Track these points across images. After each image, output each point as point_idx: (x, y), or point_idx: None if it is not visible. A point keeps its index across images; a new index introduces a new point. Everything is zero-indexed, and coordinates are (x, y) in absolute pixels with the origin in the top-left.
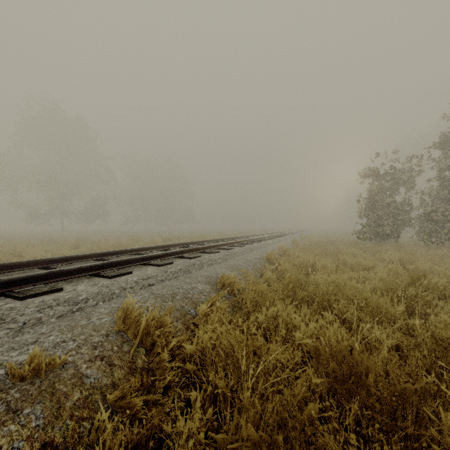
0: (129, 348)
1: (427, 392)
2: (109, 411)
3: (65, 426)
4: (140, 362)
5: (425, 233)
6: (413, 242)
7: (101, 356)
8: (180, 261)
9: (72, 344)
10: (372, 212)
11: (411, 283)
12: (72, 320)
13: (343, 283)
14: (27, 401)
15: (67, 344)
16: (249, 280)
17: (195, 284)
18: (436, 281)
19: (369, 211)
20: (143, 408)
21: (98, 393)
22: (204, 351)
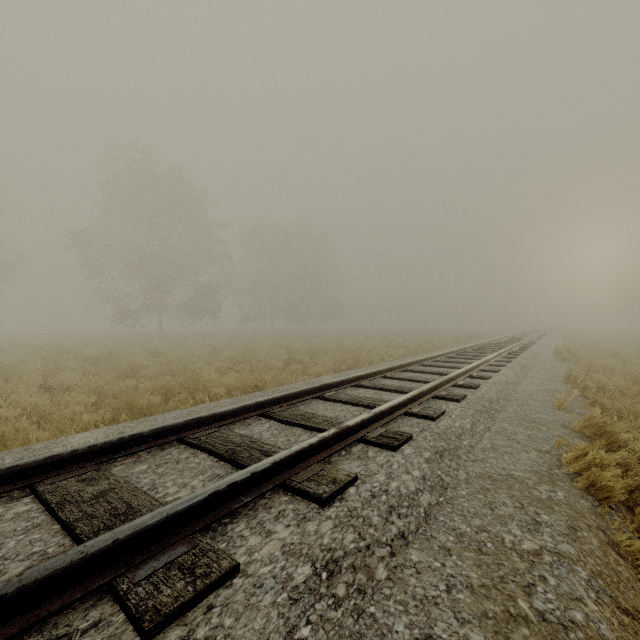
0: None
1: None
2: None
3: None
4: None
5: None
6: None
7: None
8: (272, 542)
9: None
10: None
11: None
12: None
13: None
14: None
15: None
16: None
17: None
18: None
19: None
20: None
21: None
22: None
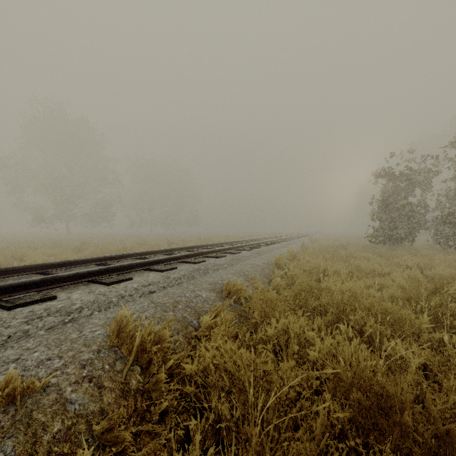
0: (122, 366)
1: None
2: (92, 448)
3: None
4: (135, 383)
5: (441, 237)
6: (429, 246)
7: (90, 376)
8: (184, 266)
9: (58, 362)
10: (385, 215)
11: (434, 291)
12: (62, 332)
13: (359, 292)
14: None
15: (53, 363)
16: (257, 286)
17: (198, 291)
18: None
19: (382, 214)
20: (136, 439)
21: (83, 422)
22: (207, 370)
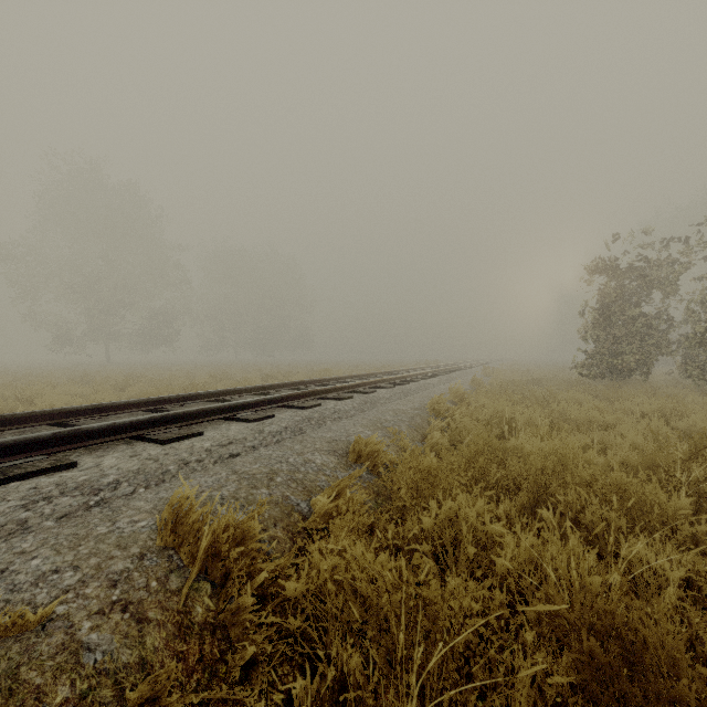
0: (179, 583)
1: None
2: None
3: None
4: (201, 611)
5: (694, 367)
6: (673, 382)
7: (124, 601)
8: (286, 414)
9: (71, 576)
10: (604, 332)
11: (695, 455)
12: (82, 524)
13: (572, 455)
14: None
15: (62, 578)
16: (404, 446)
17: (309, 454)
18: None
19: (599, 331)
20: None
21: (109, 684)
22: (323, 591)
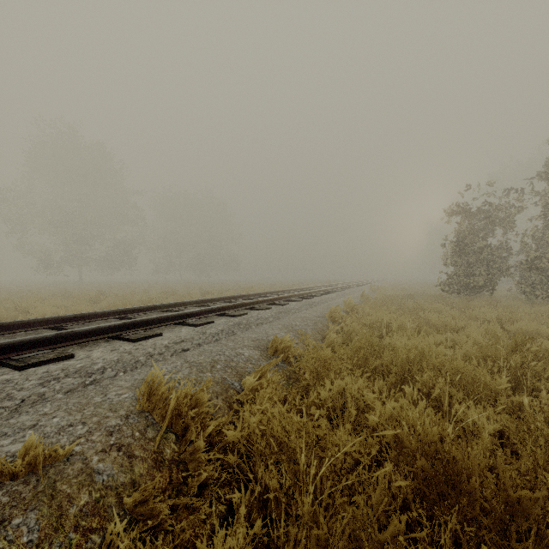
0: (154, 434)
1: (545, 497)
2: (125, 521)
3: (67, 541)
4: (169, 452)
5: (527, 285)
6: (512, 296)
7: (118, 444)
8: (222, 320)
9: (82, 428)
10: (460, 259)
11: (515, 348)
12: (83, 396)
13: (428, 349)
14: (17, 508)
15: (75, 429)
16: (309, 343)
17: (240, 349)
18: (546, 346)
19: (457, 258)
20: (172, 514)
21: (113, 495)
22: (251, 438)
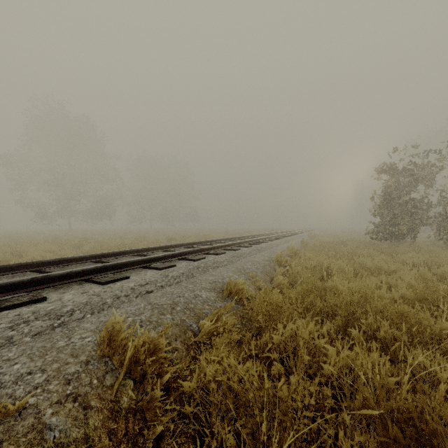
0: (112, 381)
1: None
2: None
3: None
4: (126, 400)
5: (445, 233)
6: (431, 243)
7: (75, 394)
8: (183, 264)
9: (40, 376)
10: (386, 211)
11: None
12: (49, 339)
13: (370, 293)
14: None
15: (33, 378)
16: (259, 285)
17: (198, 291)
18: None
19: (383, 210)
20: None
21: None
22: (208, 386)
